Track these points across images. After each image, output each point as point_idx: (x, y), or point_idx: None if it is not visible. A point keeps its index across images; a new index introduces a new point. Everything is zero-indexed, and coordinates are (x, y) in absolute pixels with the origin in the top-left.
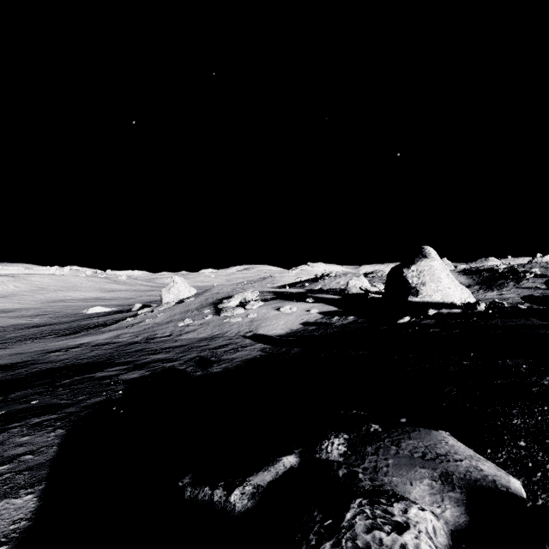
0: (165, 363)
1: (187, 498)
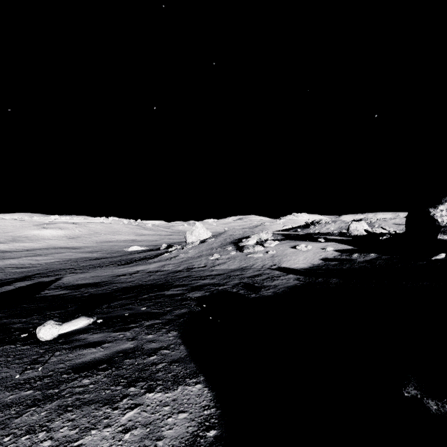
0: (216, 286)
1: (436, 412)
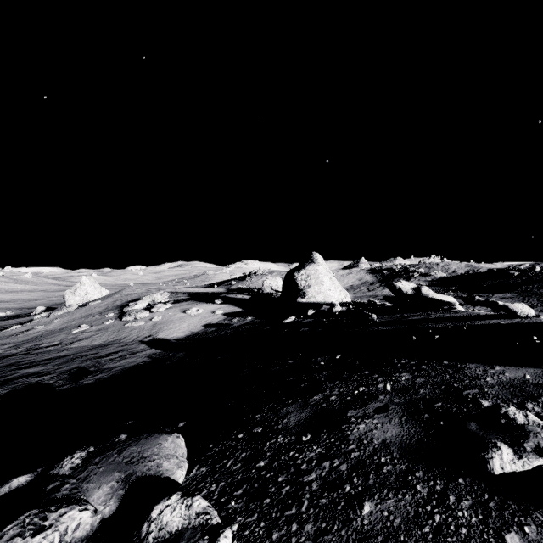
0: (33, 378)
1: None
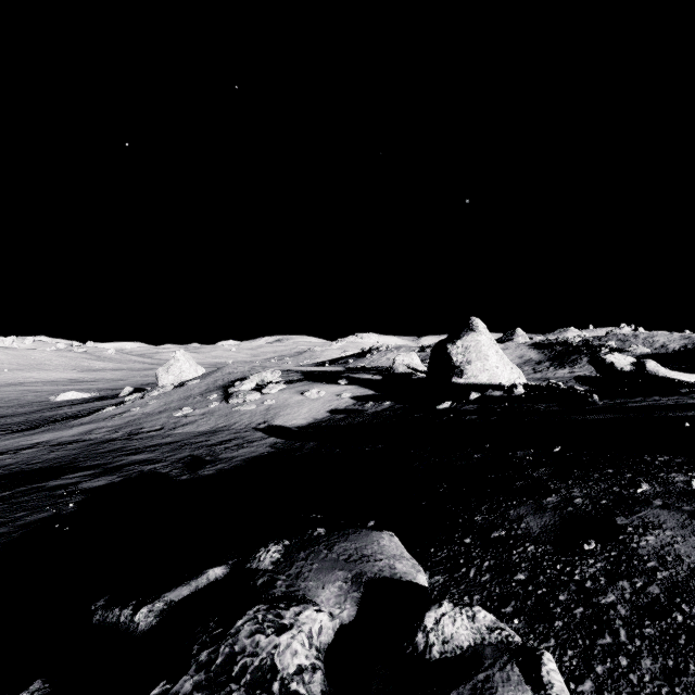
0: (144, 465)
1: (95, 623)
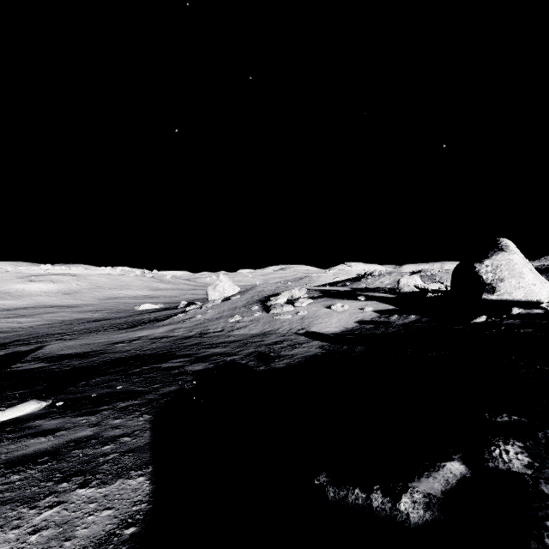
0: (225, 357)
1: (331, 499)
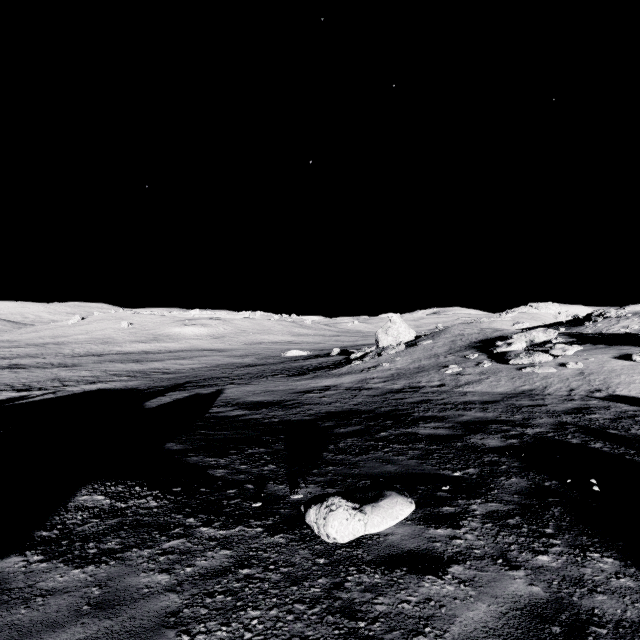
0: (513, 427)
1: None
